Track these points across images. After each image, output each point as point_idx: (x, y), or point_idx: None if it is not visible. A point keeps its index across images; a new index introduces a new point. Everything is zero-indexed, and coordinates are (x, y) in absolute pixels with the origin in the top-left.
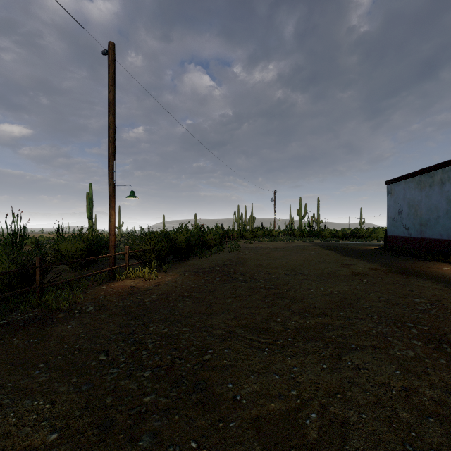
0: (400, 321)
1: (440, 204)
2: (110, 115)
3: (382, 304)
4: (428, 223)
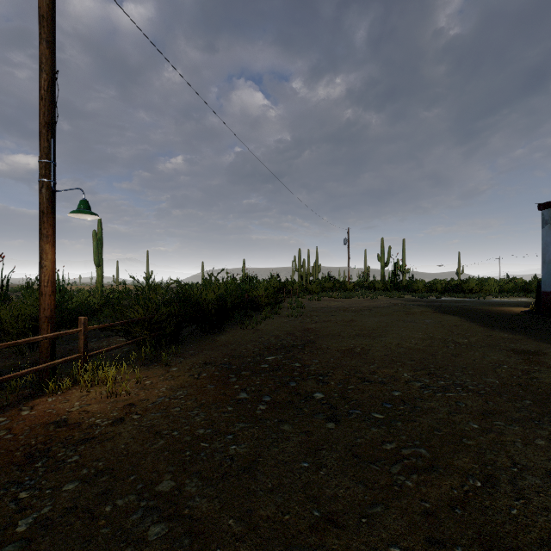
0: None
1: None
2: (42, 43)
3: None
4: None
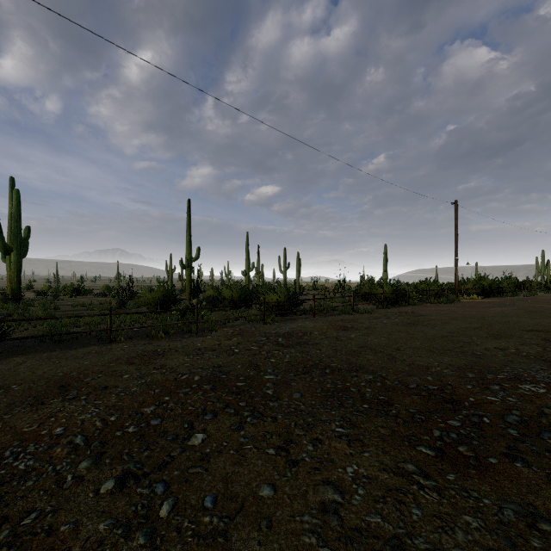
0: None
1: None
2: (456, 231)
3: None
4: None
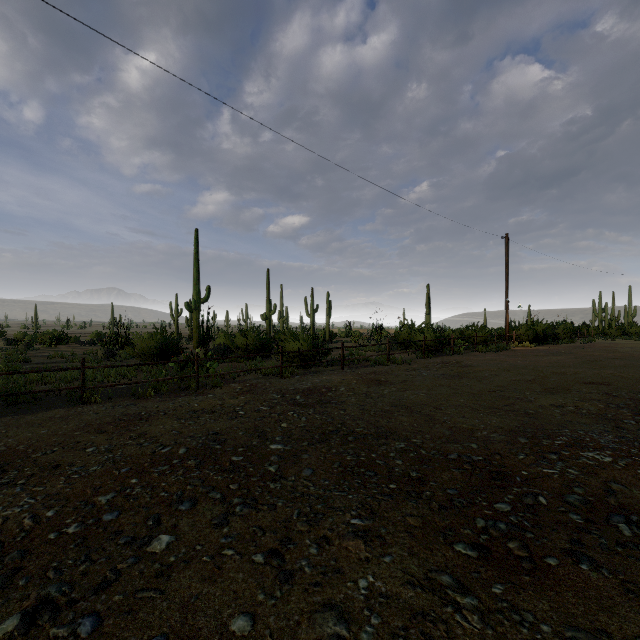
0: None
1: None
2: (506, 269)
3: None
4: None
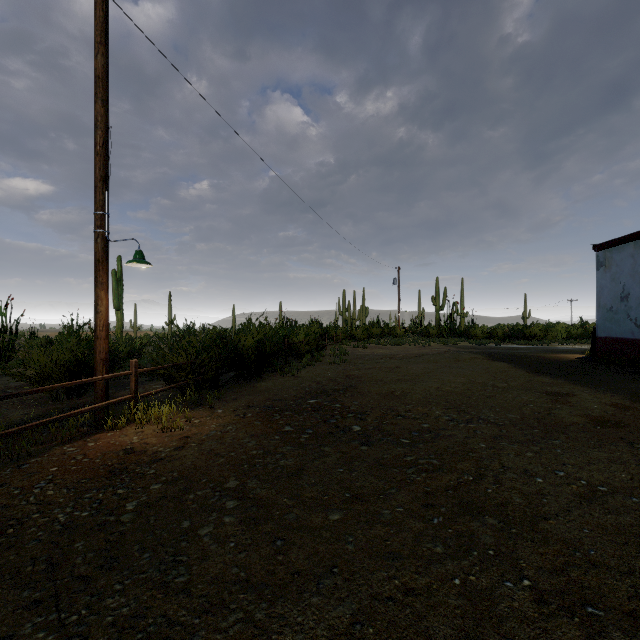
0: None
1: None
2: (98, 102)
3: None
4: None
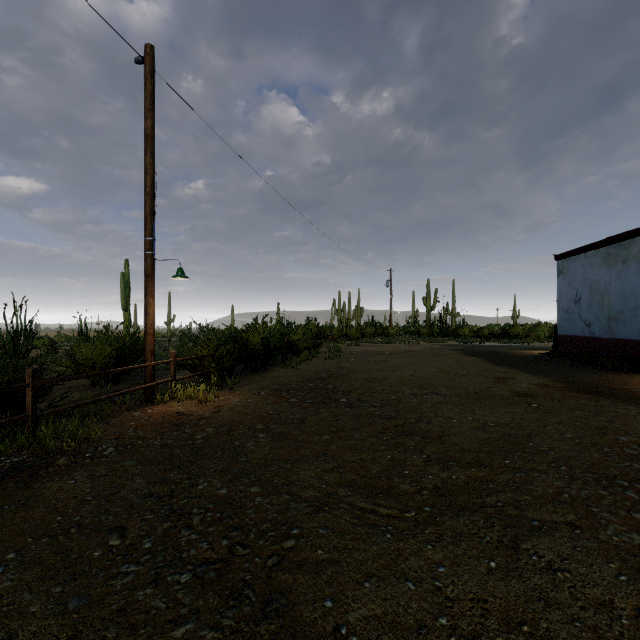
0: (605, 476)
1: (638, 288)
2: (148, 155)
3: (570, 445)
4: (620, 317)
